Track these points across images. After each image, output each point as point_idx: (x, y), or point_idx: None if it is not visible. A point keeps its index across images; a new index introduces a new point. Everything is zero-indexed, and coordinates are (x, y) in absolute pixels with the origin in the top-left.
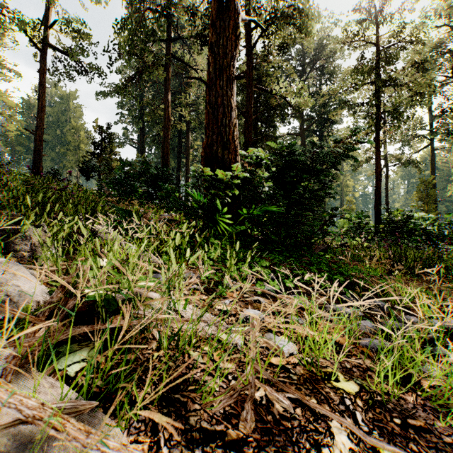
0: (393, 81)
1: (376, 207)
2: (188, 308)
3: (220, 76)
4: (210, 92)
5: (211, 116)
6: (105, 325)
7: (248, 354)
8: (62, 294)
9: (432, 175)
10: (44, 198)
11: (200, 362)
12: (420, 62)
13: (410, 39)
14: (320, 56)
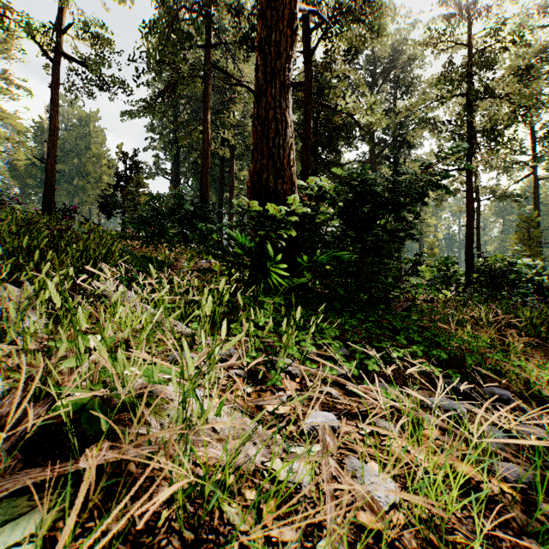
0: (489, 93)
1: (467, 252)
2: (224, 414)
3: (272, 82)
4: (259, 103)
5: (260, 135)
6: (78, 463)
7: (320, 505)
8: (22, 397)
9: (535, 212)
10: (32, 243)
11: (240, 530)
12: (523, 68)
13: (510, 40)
14: (395, 64)
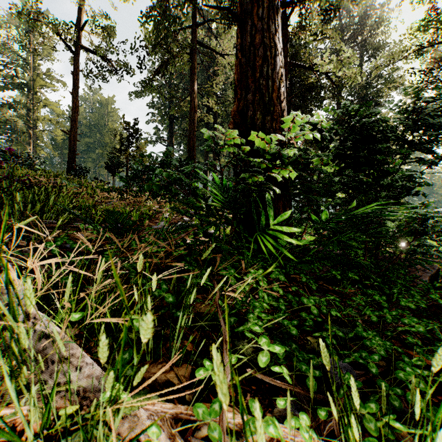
0: None
1: None
2: None
3: (258, 0)
4: (242, 32)
5: (244, 68)
6: None
7: None
8: None
9: None
10: None
11: None
12: None
13: None
14: (362, 30)
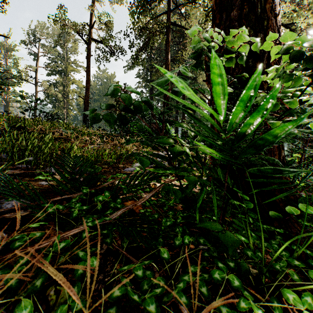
0: None
1: None
2: None
3: None
4: None
5: None
6: None
7: None
8: None
9: None
10: None
11: None
12: None
13: None
14: None
